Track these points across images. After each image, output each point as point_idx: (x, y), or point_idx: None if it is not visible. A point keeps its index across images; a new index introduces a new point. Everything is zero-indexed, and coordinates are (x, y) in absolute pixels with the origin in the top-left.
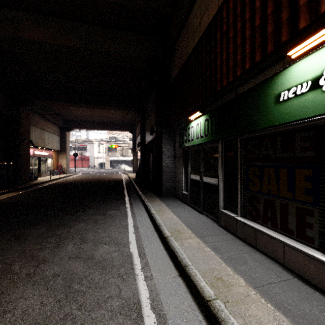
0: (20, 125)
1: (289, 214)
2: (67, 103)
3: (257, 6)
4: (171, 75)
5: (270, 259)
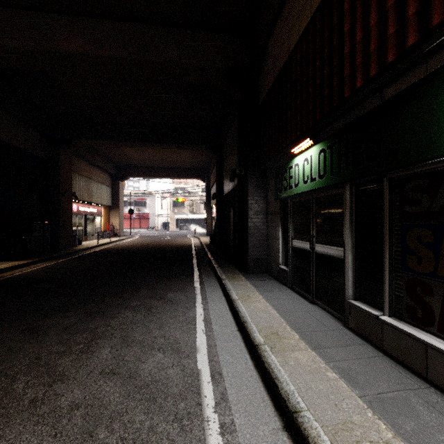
0: (60, 173)
1: None
2: (118, 141)
3: None
4: (261, 90)
5: None
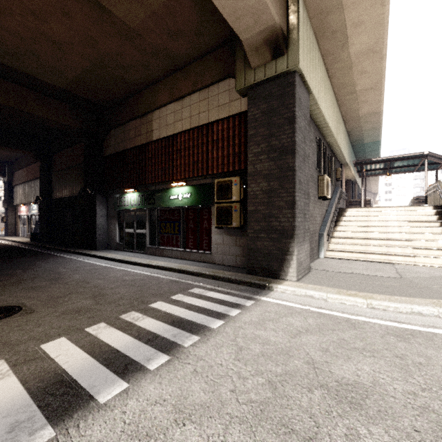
0: None
1: (174, 239)
2: None
3: (163, 160)
4: (105, 150)
5: (168, 258)
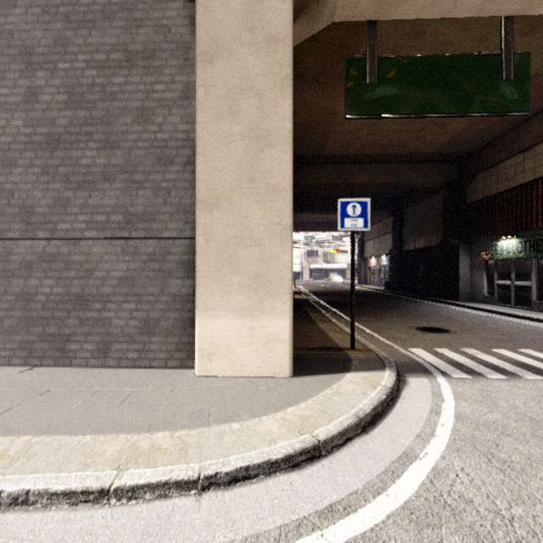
0: None
1: None
2: (322, 212)
3: None
4: (469, 197)
5: None
